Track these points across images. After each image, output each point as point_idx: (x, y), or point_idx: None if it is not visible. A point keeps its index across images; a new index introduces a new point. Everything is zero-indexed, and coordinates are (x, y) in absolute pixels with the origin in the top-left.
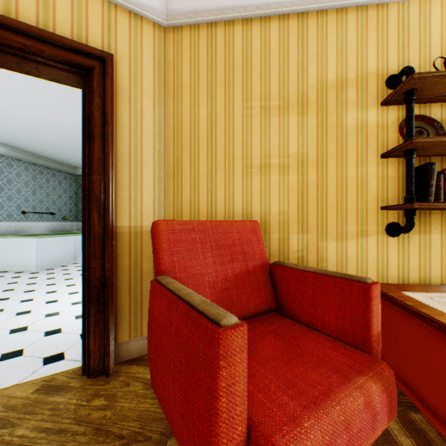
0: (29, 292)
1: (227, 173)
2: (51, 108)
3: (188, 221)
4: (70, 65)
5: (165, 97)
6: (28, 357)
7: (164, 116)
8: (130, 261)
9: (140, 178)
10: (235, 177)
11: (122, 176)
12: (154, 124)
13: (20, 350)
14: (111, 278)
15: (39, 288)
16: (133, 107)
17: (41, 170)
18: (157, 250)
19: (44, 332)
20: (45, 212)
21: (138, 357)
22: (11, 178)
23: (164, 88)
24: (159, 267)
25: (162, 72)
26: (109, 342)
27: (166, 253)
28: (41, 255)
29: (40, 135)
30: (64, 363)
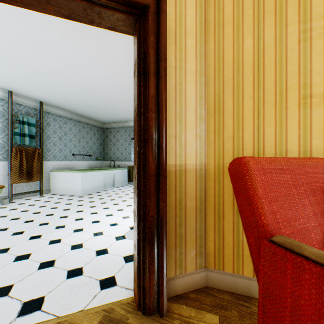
0: (79, 212)
1: (278, 106)
2: (93, 77)
3: (272, 158)
4: (128, 5)
5: (205, 36)
6: (87, 277)
7: (204, 55)
8: (175, 199)
9: (184, 117)
10: (289, 110)
11: (168, 115)
12: (195, 63)
13: (80, 268)
14: (164, 217)
15: (85, 209)
16: (178, 47)
17: (83, 125)
18: (251, 196)
19: (95, 251)
20: (86, 154)
21: (182, 293)
22: (66, 132)
23: (204, 28)
24: (258, 220)
25: (203, 11)
26: (162, 282)
27: (263, 200)
28: (84, 184)
29: (84, 100)
30: (117, 290)
